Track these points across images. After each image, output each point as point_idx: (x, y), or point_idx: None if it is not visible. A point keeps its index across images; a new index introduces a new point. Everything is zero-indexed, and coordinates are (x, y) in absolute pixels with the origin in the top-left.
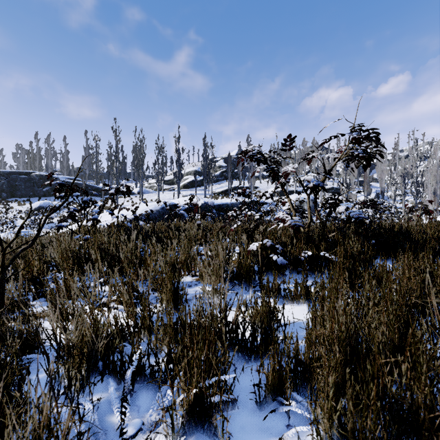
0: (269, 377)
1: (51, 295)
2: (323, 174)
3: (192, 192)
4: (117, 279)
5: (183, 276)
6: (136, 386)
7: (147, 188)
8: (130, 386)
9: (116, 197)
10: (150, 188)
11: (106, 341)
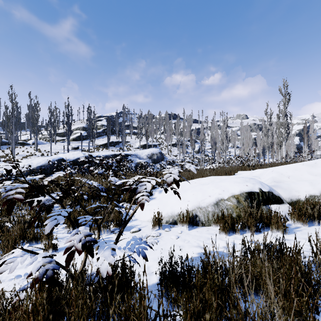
0: (66, 221)
1: (4, 214)
2: (102, 170)
3: (80, 144)
4: (27, 207)
5: (55, 204)
6: (37, 229)
7: (41, 138)
8: (36, 228)
9: (12, 148)
10: (44, 139)
11: (30, 218)
